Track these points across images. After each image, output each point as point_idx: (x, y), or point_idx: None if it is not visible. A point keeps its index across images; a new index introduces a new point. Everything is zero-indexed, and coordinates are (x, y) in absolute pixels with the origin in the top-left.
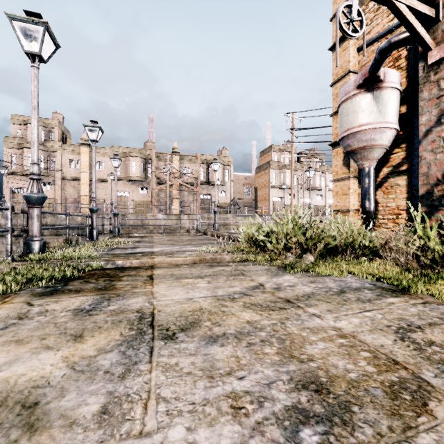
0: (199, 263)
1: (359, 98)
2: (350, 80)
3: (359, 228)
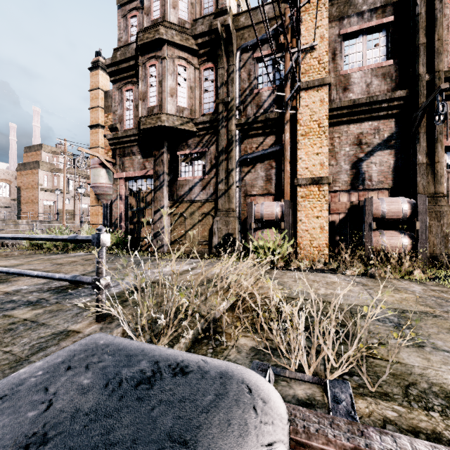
0: None
1: (100, 169)
2: (96, 159)
3: None
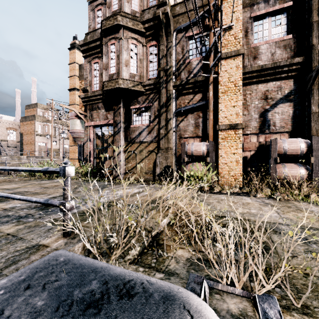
0: (3, 182)
1: (76, 120)
2: (73, 112)
3: (79, 166)
